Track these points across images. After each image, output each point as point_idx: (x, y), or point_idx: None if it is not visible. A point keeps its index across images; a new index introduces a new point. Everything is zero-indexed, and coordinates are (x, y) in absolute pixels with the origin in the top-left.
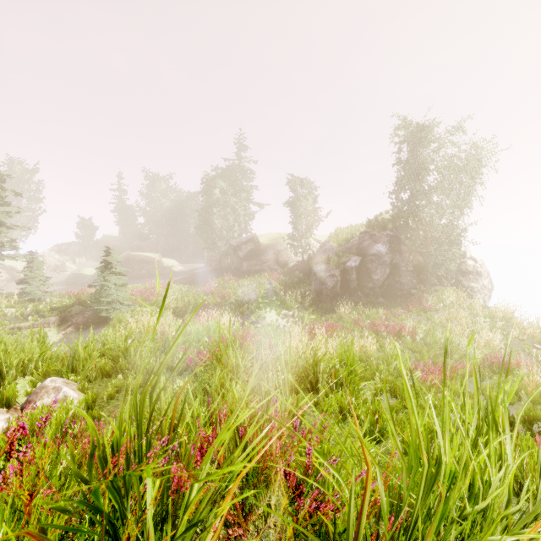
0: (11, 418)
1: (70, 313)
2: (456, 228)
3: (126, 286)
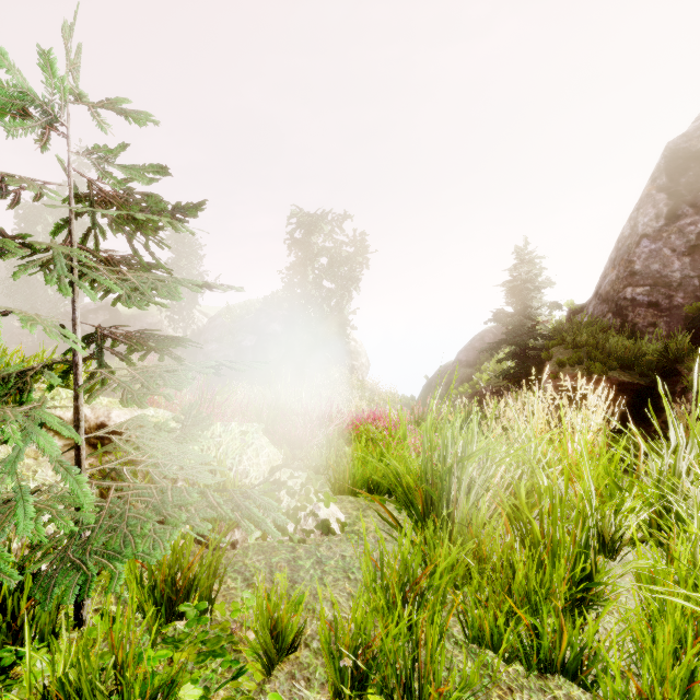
0: None
1: None
2: (341, 312)
3: None
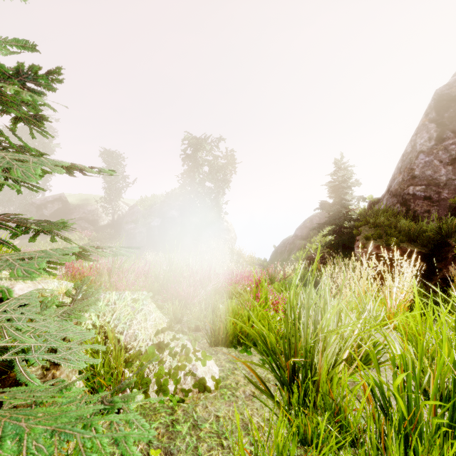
0: None
1: None
2: (218, 203)
3: None
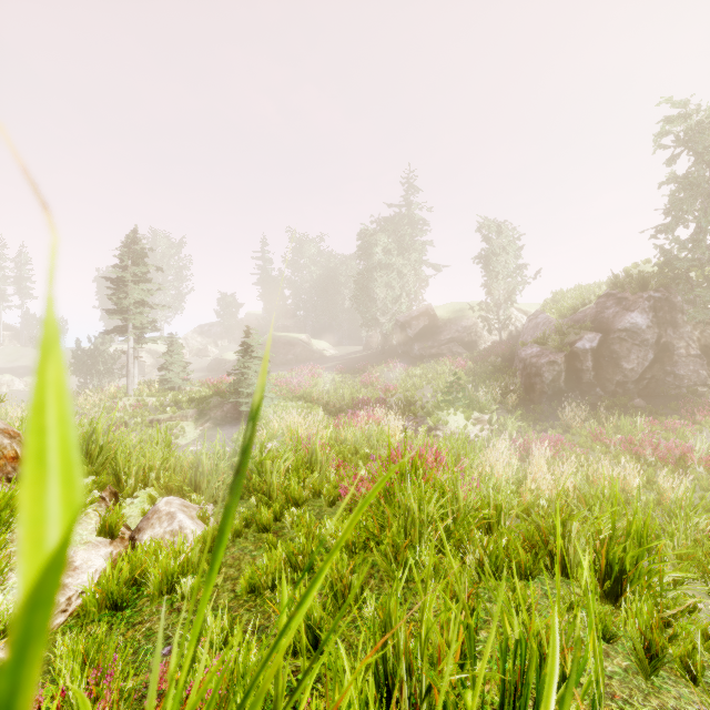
0: (114, 552)
1: (208, 405)
2: None
3: (268, 375)
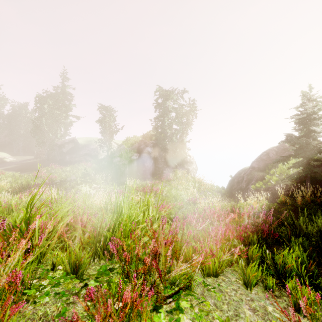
0: None
1: None
2: (182, 141)
3: None
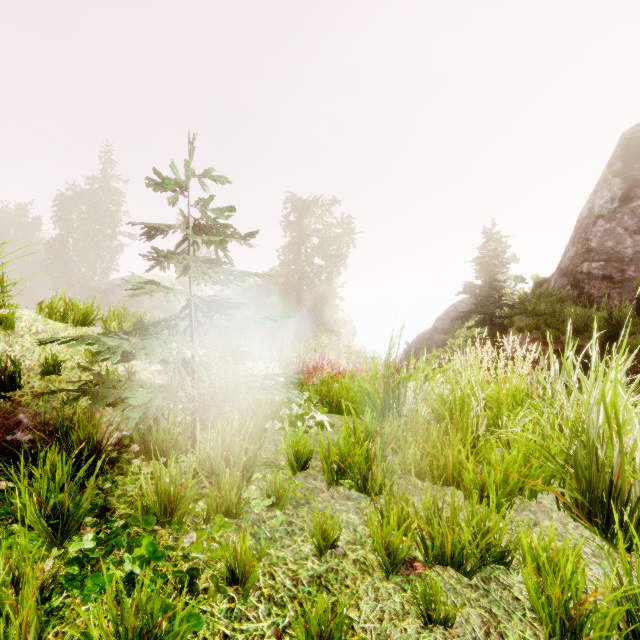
0: None
1: None
2: (330, 286)
3: None
